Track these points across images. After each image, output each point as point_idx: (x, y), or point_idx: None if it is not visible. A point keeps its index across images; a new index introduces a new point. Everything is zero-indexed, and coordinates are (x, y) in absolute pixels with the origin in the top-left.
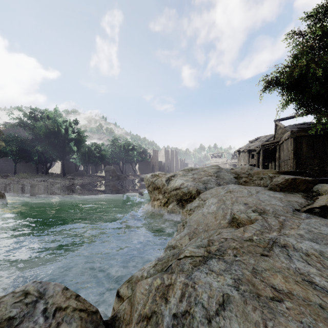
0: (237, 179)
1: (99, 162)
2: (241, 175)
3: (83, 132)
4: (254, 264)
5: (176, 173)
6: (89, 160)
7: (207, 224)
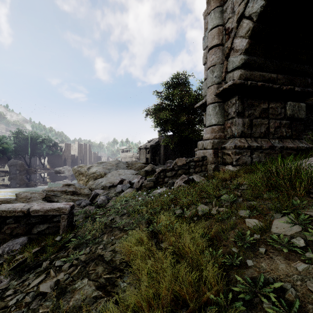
0: (127, 167)
1: None
2: (129, 165)
3: None
4: (110, 178)
5: (93, 165)
6: None
7: None
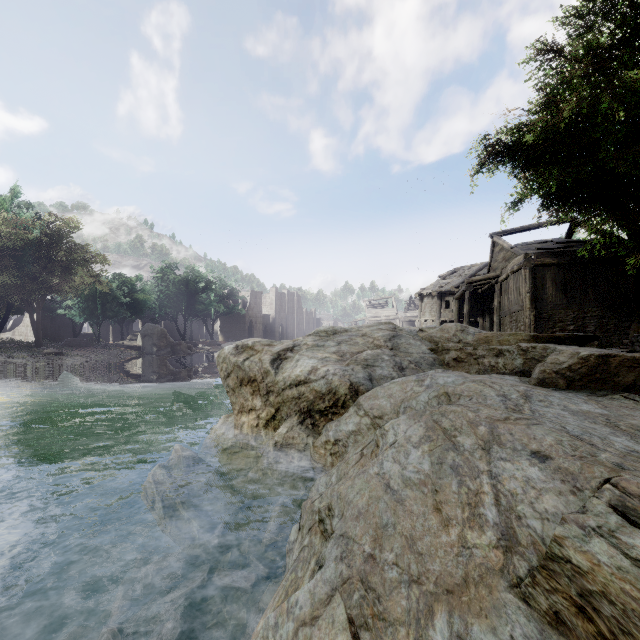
0: (436, 354)
1: (130, 315)
2: (445, 345)
3: (88, 249)
4: None
5: (298, 343)
6: (105, 312)
7: (414, 540)
